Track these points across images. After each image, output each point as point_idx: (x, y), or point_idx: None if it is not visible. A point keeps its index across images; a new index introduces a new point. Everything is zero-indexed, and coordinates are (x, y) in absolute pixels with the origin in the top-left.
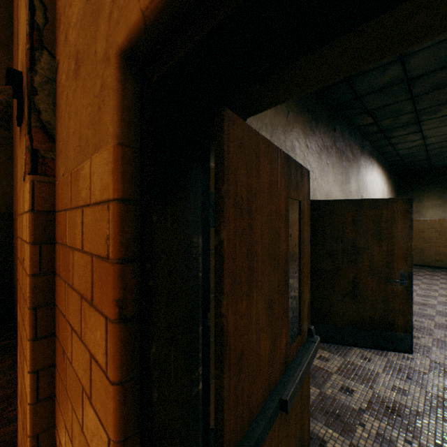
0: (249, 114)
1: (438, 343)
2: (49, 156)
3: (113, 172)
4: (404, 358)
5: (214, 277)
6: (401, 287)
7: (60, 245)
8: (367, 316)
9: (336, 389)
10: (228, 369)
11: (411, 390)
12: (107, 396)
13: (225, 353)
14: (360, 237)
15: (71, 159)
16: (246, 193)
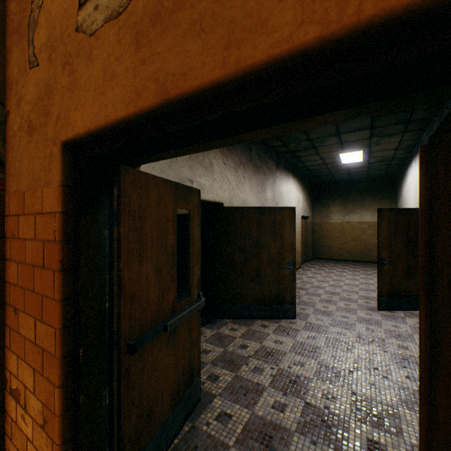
0: (142, 164)
1: (316, 311)
2: (1, 177)
3: (59, 199)
4: (290, 323)
5: (117, 252)
6: (288, 271)
7: (11, 239)
8: (267, 295)
9: (237, 347)
10: (124, 298)
11: (286, 340)
12: (55, 309)
13: (122, 290)
14: (262, 235)
15: (24, 184)
16: (138, 208)
